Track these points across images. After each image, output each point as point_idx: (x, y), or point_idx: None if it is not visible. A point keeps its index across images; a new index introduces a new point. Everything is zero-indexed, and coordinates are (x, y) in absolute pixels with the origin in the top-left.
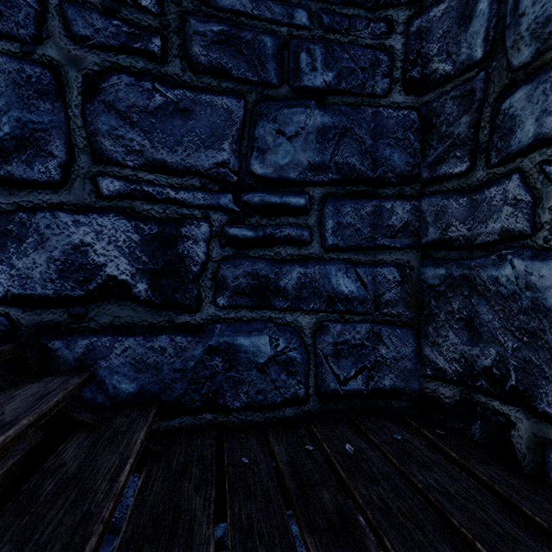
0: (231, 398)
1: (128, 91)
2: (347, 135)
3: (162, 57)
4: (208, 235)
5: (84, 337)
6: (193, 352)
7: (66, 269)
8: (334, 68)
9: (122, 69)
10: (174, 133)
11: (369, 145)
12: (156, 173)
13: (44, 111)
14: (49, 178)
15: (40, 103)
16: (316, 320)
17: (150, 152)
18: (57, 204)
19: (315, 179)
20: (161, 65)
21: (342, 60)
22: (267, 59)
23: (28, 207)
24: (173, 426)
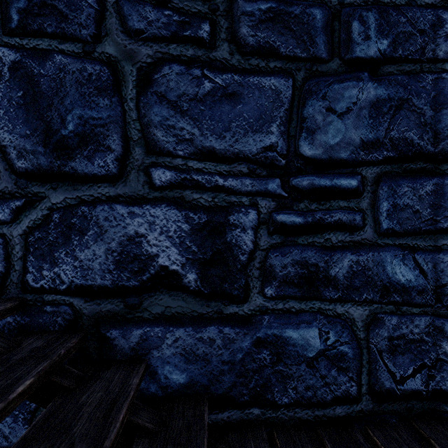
0: (279, 394)
1: (179, 80)
2: (403, 107)
3: (211, 42)
4: (255, 222)
5: (138, 327)
6: (241, 344)
7: (122, 260)
8: (389, 34)
9: (173, 58)
10: (222, 119)
11: (429, 116)
12: (205, 161)
13: (103, 107)
14: (107, 171)
15: (99, 99)
16: (369, 312)
17: (199, 140)
18: (114, 197)
19: (368, 158)
20: (210, 50)
21: (398, 25)
22: (317, 32)
23: (89, 201)
24: (221, 419)
